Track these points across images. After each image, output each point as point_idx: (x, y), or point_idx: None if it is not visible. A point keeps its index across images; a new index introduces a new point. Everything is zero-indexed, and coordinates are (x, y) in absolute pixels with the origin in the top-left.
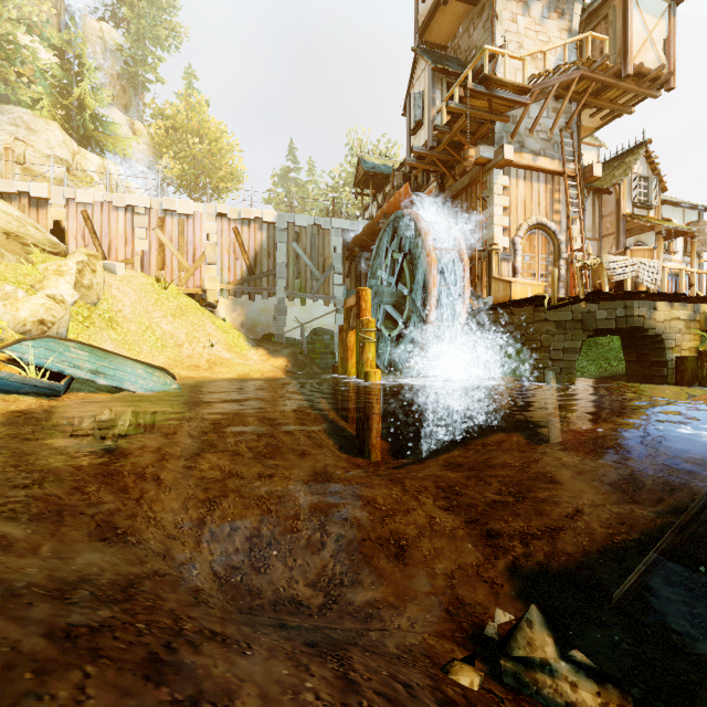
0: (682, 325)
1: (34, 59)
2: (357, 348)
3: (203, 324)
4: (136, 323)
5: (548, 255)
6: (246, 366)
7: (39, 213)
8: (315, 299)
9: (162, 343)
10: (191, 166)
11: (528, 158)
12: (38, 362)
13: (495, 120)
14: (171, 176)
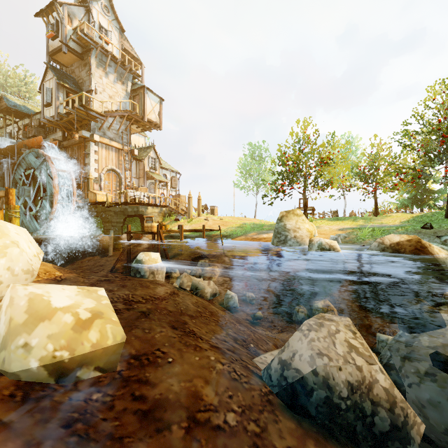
0: (157, 214)
1: None
2: (6, 220)
3: None
4: None
5: (117, 182)
6: None
7: None
8: None
9: None
10: None
11: (107, 141)
12: None
13: (91, 120)
14: None
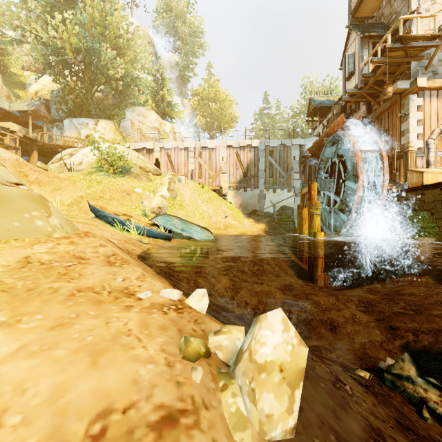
0: None
1: (146, 83)
2: (308, 218)
3: (221, 205)
4: (191, 206)
5: None
6: (244, 228)
7: (150, 156)
8: (282, 189)
9: (202, 216)
10: (210, 118)
11: (440, 81)
12: (163, 225)
13: (410, 61)
14: (201, 125)
